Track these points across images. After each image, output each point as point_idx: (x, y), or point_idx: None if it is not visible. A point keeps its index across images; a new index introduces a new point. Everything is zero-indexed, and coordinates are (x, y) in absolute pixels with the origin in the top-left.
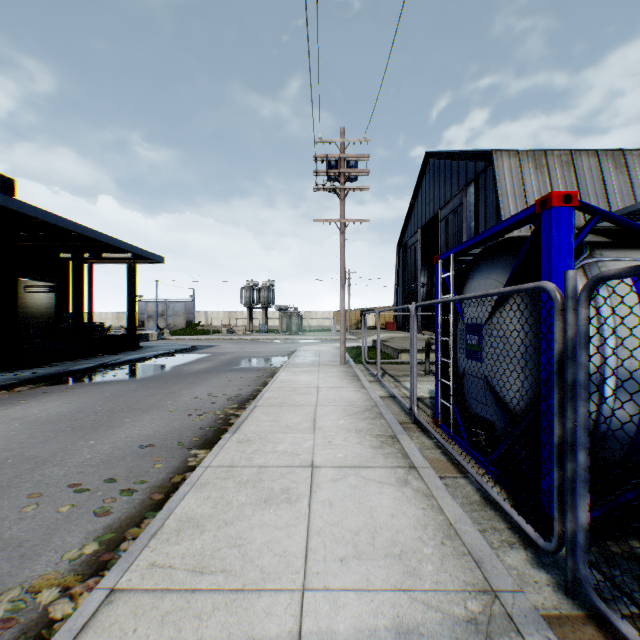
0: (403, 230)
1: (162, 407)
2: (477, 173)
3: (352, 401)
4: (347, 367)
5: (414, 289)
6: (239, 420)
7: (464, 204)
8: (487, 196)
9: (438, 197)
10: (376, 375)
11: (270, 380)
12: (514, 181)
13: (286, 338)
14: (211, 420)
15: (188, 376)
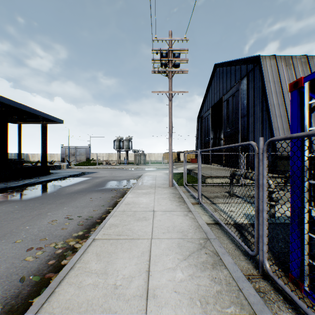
0: (201, 109)
1: (15, 235)
2: (248, 71)
3: (184, 231)
4: (174, 189)
5: (207, 140)
6: (63, 271)
7: (239, 90)
8: (255, 84)
9: (222, 88)
10: (197, 198)
11: (120, 200)
12: (273, 73)
13: (137, 167)
14: (45, 258)
15: (64, 196)
